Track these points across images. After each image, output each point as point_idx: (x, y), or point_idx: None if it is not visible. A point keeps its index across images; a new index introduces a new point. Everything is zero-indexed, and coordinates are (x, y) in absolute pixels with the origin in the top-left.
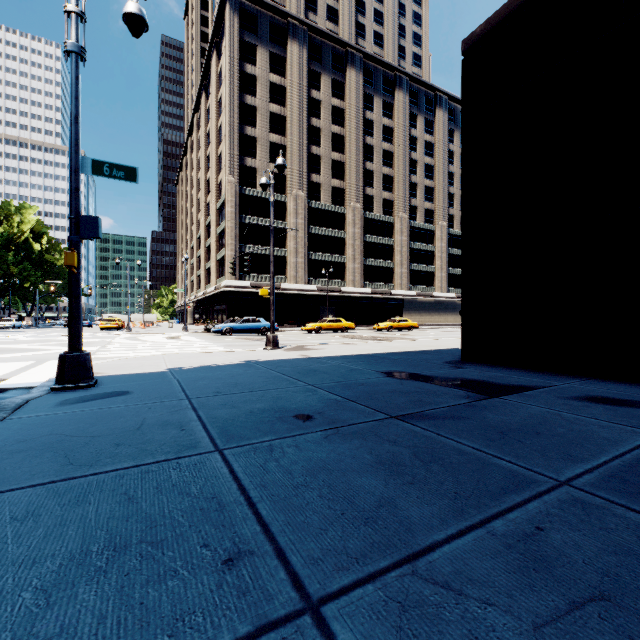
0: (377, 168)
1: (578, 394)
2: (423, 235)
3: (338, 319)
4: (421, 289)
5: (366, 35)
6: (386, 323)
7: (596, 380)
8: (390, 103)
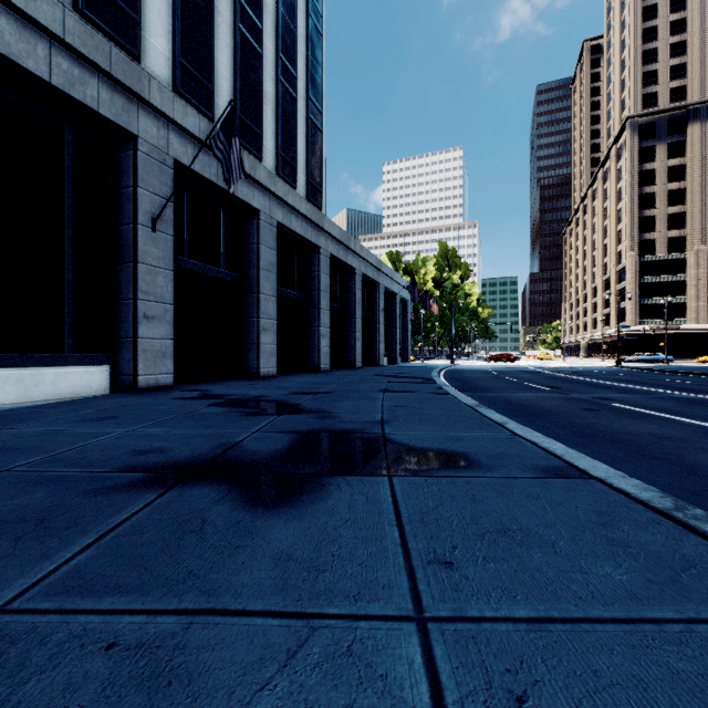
0: None
1: None
2: None
3: None
4: None
5: None
6: None
7: None
8: None
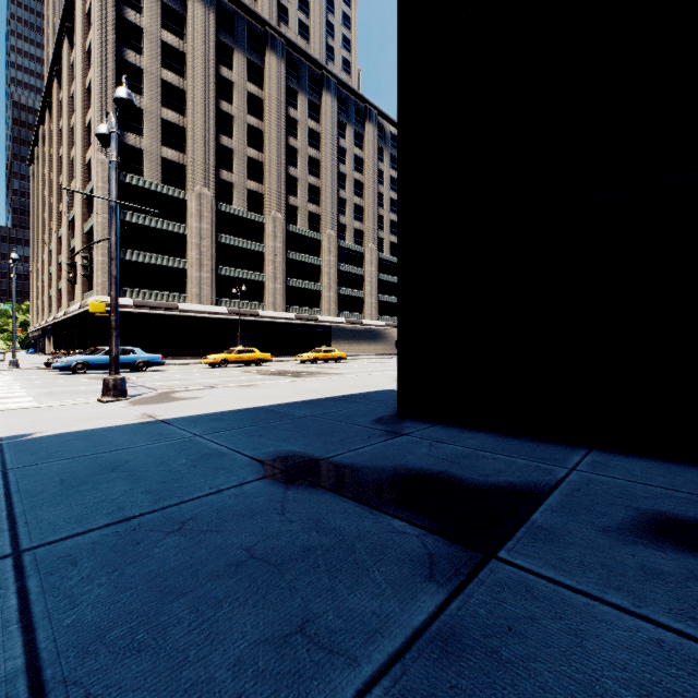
0: (302, 176)
1: (624, 511)
2: (352, 257)
3: (250, 349)
4: (350, 316)
5: (290, 21)
6: (310, 354)
7: (600, 454)
8: (317, 105)
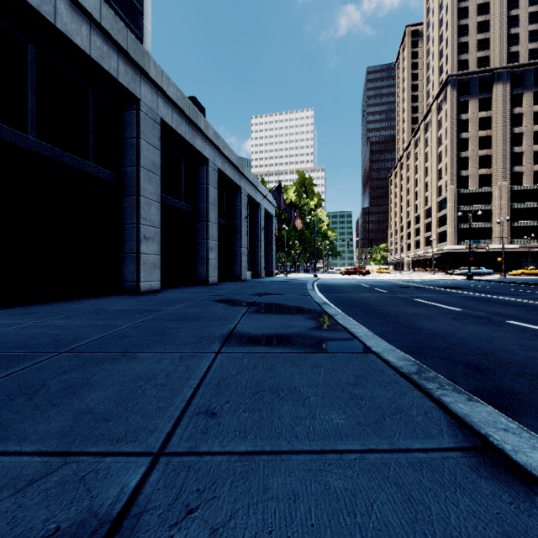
0: None
1: None
2: None
3: (537, 268)
4: None
5: None
6: None
7: None
8: None
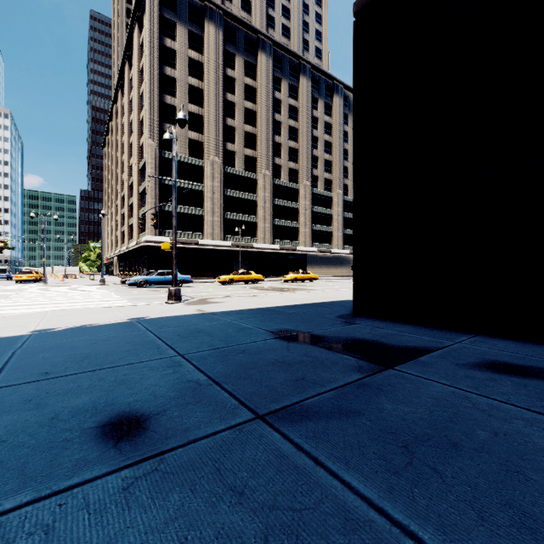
0: (284, 141)
1: (475, 359)
2: (323, 200)
3: (248, 272)
4: (321, 246)
5: (275, 26)
6: (291, 275)
7: (483, 337)
8: (296, 86)
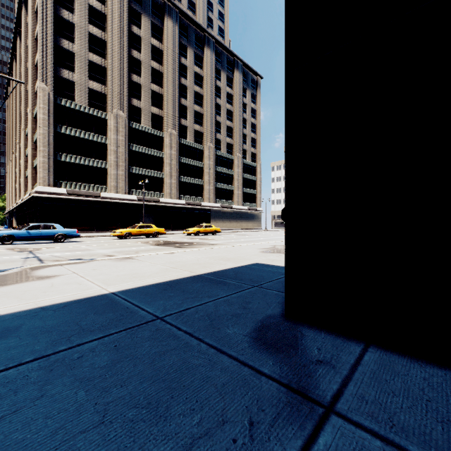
0: (190, 105)
1: None
2: (225, 162)
3: (149, 225)
4: (224, 202)
5: None
6: (194, 228)
7: None
8: (201, 56)
